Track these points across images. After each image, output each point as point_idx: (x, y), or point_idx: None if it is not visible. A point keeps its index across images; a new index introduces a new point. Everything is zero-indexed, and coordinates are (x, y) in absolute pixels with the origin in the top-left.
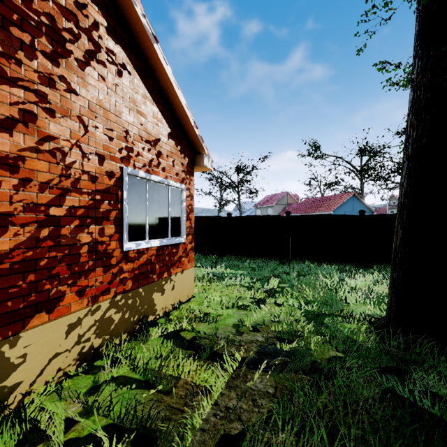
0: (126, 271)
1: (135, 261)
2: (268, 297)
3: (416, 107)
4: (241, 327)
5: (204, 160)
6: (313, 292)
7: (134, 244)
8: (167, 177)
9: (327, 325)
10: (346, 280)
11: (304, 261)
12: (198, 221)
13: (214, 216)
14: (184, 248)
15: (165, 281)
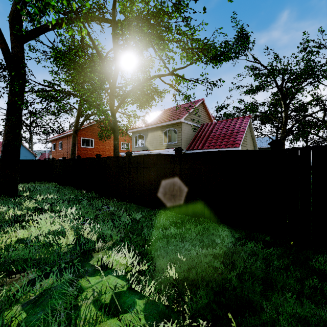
0: None
1: None
2: None
3: (6, 131)
4: None
5: None
6: None
7: None
8: None
9: None
10: None
11: None
12: None
13: None
14: None
15: None
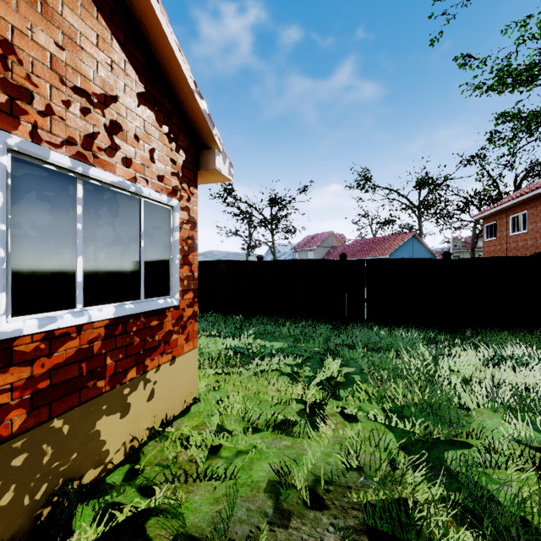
0: (5, 389)
1: (39, 360)
2: (328, 398)
3: None
4: (285, 498)
5: (216, 160)
6: (404, 389)
7: (33, 321)
8: (136, 179)
9: (458, 476)
10: (445, 360)
11: (366, 324)
12: (216, 267)
13: (238, 261)
14: (177, 317)
15: (132, 386)
